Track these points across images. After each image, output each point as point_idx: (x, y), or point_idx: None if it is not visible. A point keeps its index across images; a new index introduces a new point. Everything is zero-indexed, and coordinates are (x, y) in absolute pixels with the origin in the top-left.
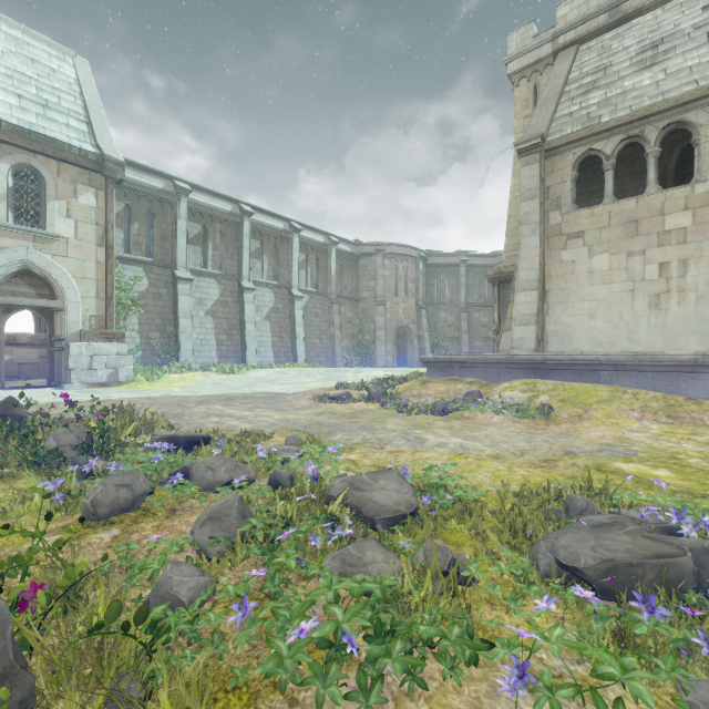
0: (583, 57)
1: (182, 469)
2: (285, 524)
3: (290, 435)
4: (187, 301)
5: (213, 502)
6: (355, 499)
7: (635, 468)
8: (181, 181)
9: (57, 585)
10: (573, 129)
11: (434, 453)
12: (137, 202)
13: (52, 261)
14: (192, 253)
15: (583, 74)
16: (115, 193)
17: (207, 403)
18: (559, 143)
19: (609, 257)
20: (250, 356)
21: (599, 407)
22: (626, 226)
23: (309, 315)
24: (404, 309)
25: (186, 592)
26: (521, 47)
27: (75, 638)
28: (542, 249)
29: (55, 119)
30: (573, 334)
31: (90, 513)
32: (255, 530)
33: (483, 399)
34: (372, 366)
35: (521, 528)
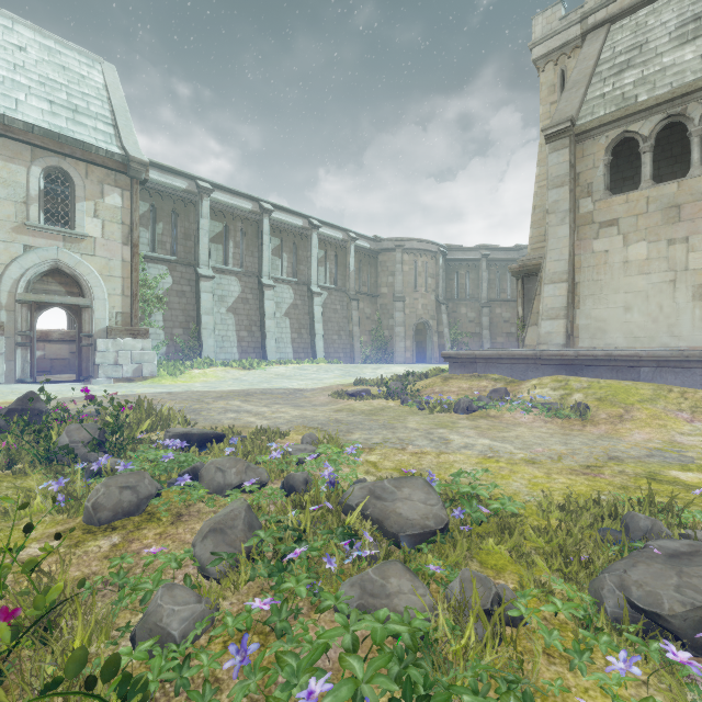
0: (615, 36)
1: (191, 469)
2: (297, 537)
3: (307, 434)
4: (209, 298)
5: (222, 507)
6: (375, 510)
7: (695, 477)
8: (203, 181)
9: (24, 616)
10: (606, 110)
11: (461, 456)
12: (162, 202)
13: (81, 260)
14: (214, 251)
15: (615, 54)
16: (141, 194)
17: (226, 399)
18: (591, 126)
19: (647, 246)
20: (270, 352)
21: (642, 406)
22: (666, 212)
23: (328, 311)
24: (424, 305)
25: (178, 624)
26: (547, 30)
27: (28, 697)
28: (571, 239)
29: (84, 122)
30: (606, 328)
31: (91, 517)
32: (262, 545)
33: (510, 397)
34: (391, 362)
35: (576, 555)
